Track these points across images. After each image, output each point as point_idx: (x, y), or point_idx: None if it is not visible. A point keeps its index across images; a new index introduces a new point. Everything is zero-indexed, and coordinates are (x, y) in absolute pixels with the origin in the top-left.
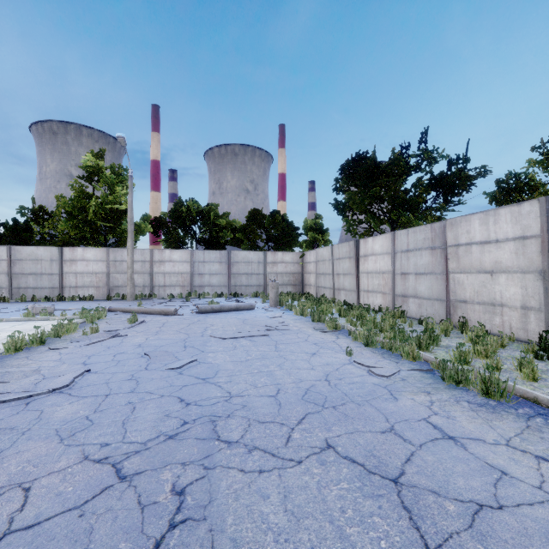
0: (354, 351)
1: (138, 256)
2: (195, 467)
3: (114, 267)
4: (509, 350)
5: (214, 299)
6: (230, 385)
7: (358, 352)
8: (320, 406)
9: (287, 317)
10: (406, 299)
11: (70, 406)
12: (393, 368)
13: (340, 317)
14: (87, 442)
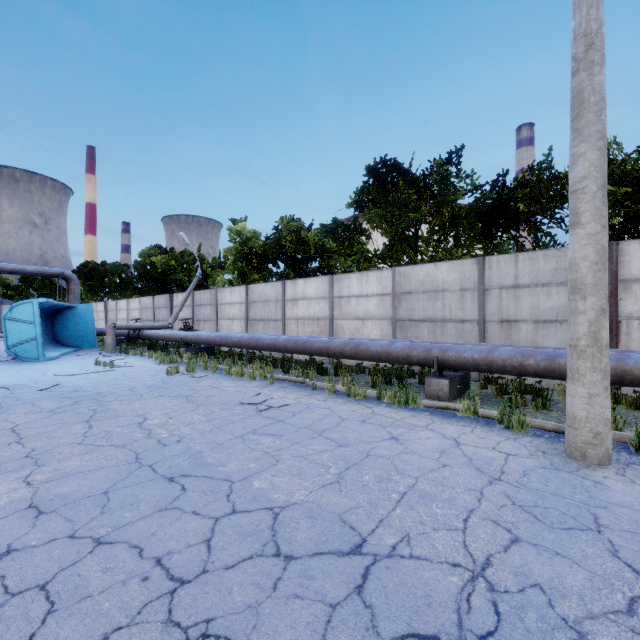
0: None
1: None
2: None
3: None
4: None
5: None
6: None
7: None
8: None
9: None
10: None
11: None
12: None
13: None
14: None
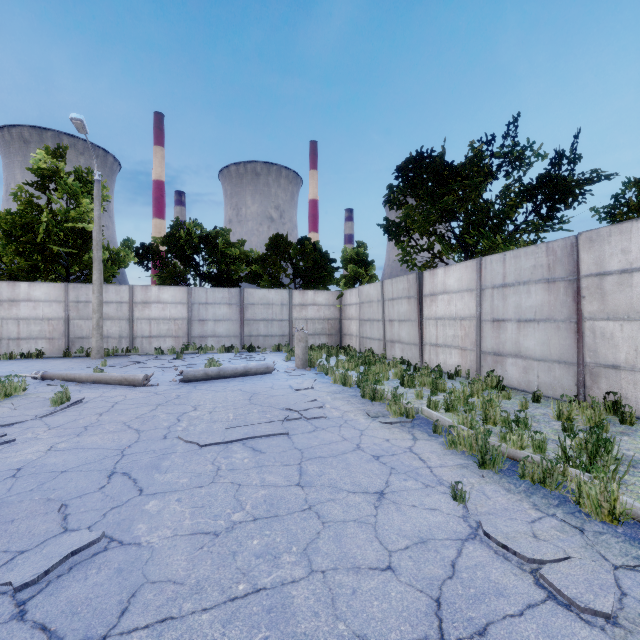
0: (467, 487)
1: (111, 294)
2: None
3: (76, 310)
4: None
5: (219, 356)
6: None
7: (476, 493)
8: None
9: (322, 389)
10: (501, 359)
11: None
12: (592, 561)
13: (402, 388)
14: None
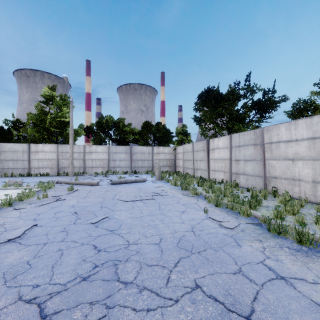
0: (209, 210)
1: (76, 149)
2: (99, 306)
3: (61, 156)
4: (306, 209)
5: (122, 175)
6: (128, 235)
7: (211, 211)
8: (189, 251)
9: (166, 187)
10: (238, 176)
11: (18, 252)
12: (235, 222)
13: (198, 187)
14: (23, 283)
